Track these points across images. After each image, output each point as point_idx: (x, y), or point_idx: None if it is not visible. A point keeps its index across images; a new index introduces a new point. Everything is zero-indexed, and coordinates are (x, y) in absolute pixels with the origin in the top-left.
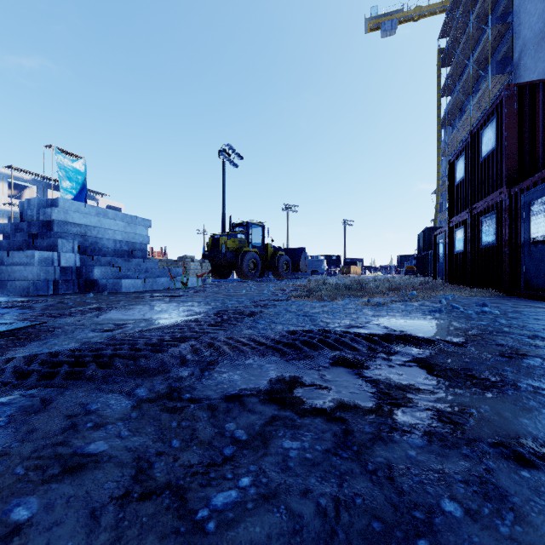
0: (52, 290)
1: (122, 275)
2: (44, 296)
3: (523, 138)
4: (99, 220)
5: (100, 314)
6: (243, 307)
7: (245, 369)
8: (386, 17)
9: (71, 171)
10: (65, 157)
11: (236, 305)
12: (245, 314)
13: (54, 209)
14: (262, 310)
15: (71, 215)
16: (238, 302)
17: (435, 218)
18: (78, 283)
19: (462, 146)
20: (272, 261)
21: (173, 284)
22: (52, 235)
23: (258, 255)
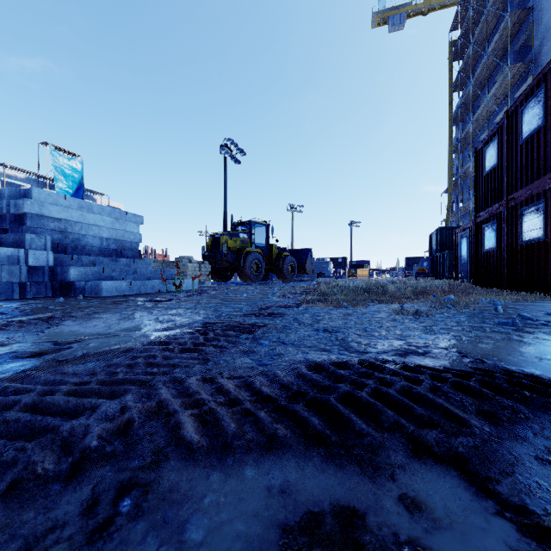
0: (18, 294)
1: (105, 276)
2: (3, 301)
3: None
4: (81, 215)
5: (47, 327)
6: (240, 317)
7: (218, 512)
8: (394, 11)
9: (67, 169)
10: (60, 154)
11: (232, 313)
12: (242, 329)
13: (26, 201)
14: (266, 321)
15: (48, 207)
16: (236, 309)
17: (447, 218)
18: (52, 286)
19: (494, 130)
20: (276, 263)
21: (165, 287)
22: (24, 230)
23: (261, 256)
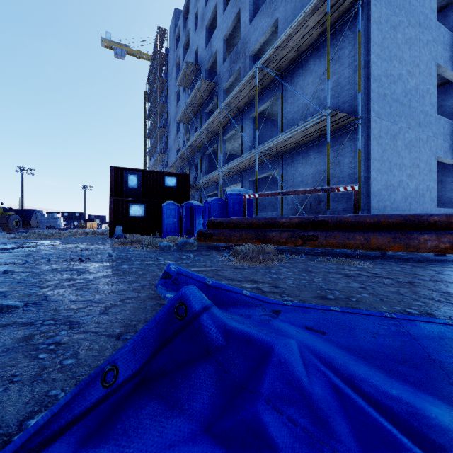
0: None
1: None
2: None
3: (115, 184)
4: None
5: None
6: None
7: None
8: (117, 45)
9: None
10: None
11: None
12: None
13: None
14: None
15: None
16: None
17: None
18: None
19: None
20: (1, 219)
21: None
22: None
23: None
